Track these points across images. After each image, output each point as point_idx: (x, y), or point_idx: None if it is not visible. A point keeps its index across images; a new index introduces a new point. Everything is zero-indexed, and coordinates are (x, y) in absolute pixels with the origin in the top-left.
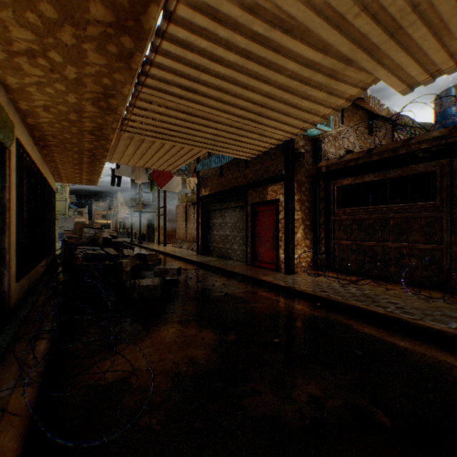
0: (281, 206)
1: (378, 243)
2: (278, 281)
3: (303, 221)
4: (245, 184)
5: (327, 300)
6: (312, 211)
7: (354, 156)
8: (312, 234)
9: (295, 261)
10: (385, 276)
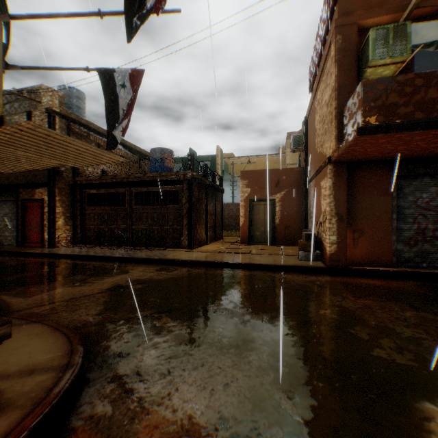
0: (47, 203)
1: (106, 226)
2: (38, 251)
3: (64, 214)
4: (17, 184)
5: (63, 255)
6: (73, 207)
7: (94, 178)
8: (73, 222)
9: (57, 239)
10: (109, 243)
